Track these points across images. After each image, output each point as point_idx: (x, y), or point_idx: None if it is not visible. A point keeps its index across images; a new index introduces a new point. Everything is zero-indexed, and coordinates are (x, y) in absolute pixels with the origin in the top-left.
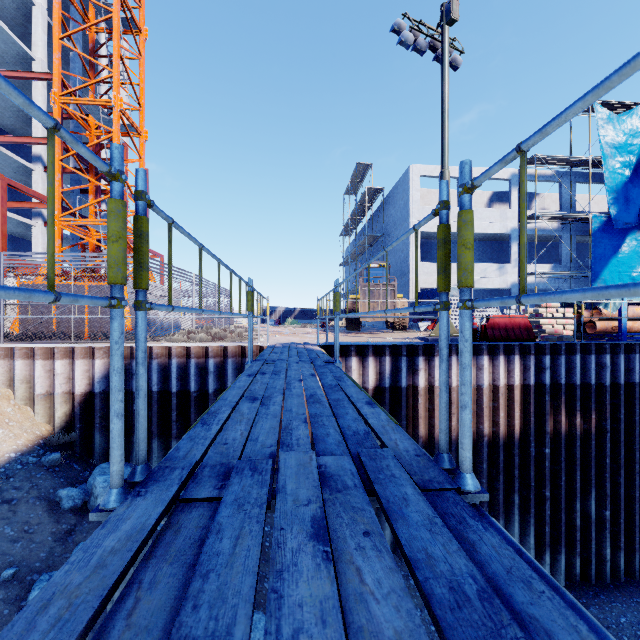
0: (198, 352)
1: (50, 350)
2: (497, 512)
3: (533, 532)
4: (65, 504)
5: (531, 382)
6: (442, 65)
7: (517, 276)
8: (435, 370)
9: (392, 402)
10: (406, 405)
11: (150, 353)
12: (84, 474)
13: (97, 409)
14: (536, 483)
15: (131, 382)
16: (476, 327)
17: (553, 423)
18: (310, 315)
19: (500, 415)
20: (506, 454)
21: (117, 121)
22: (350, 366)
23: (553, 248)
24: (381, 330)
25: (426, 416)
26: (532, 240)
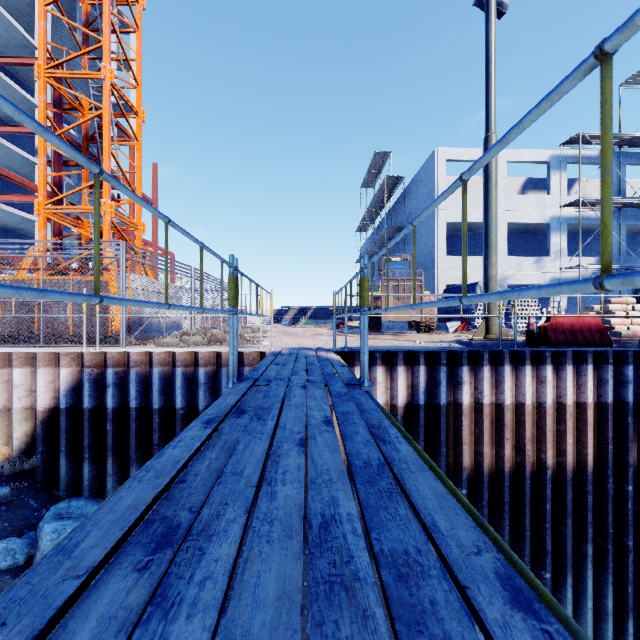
0: (186, 359)
1: (8, 356)
2: (564, 566)
3: (611, 593)
4: (1, 562)
5: (609, 399)
6: (487, 5)
7: (557, 270)
8: (483, 383)
9: (428, 423)
10: (446, 427)
11: (127, 360)
12: (40, 513)
13: (63, 429)
14: (614, 529)
15: (104, 396)
16: (533, 328)
17: (637, 452)
18: (325, 315)
19: (568, 441)
20: (575, 491)
21: (107, 96)
22: (375, 377)
23: (595, 240)
24: (403, 331)
25: (471, 441)
26: (571, 231)
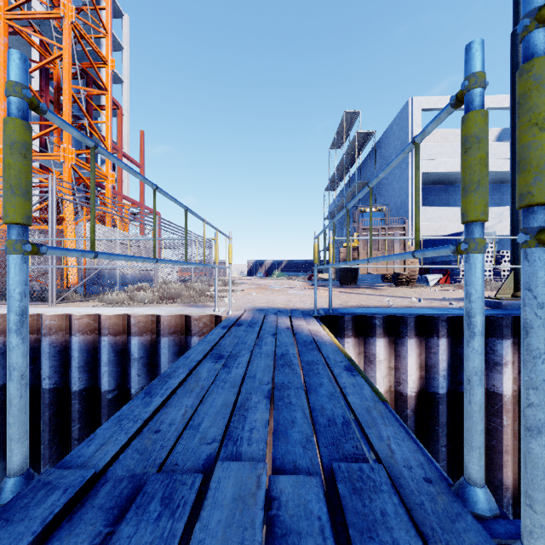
0: (115, 325)
1: None
2: None
3: None
4: None
5: None
6: None
7: None
8: None
9: (449, 419)
10: None
11: (40, 325)
12: None
13: None
14: None
15: None
16: None
17: None
18: (296, 268)
19: None
20: None
21: (67, 35)
22: (373, 354)
23: None
24: (377, 283)
25: (514, 447)
26: None
